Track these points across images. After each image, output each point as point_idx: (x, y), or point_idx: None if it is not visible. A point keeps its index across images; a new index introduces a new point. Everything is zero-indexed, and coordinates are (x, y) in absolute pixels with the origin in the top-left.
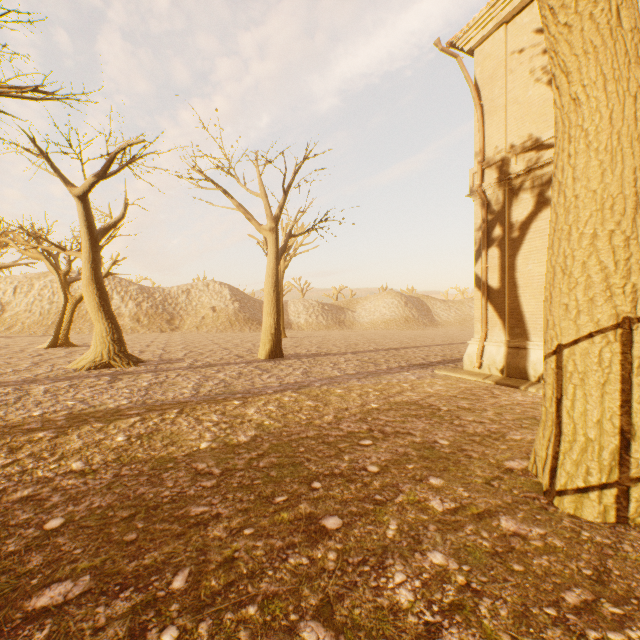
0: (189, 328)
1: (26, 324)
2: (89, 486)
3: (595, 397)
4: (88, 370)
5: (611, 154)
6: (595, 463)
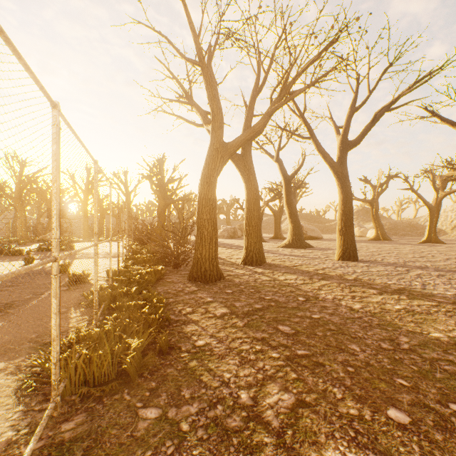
0: None
1: None
2: (344, 314)
3: None
4: None
5: None
6: None
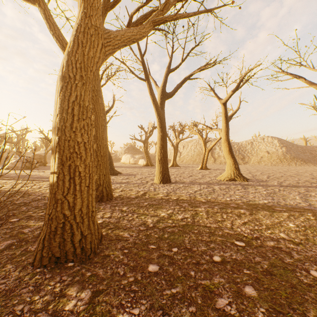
0: (253, 163)
1: (186, 160)
2: (309, 253)
3: None
4: (226, 181)
5: None
6: None
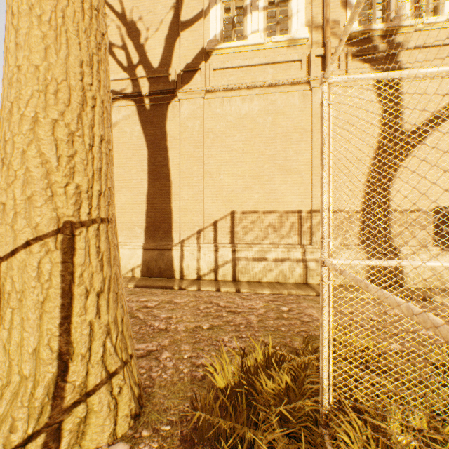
0: None
1: None
2: None
3: (34, 320)
4: None
5: (57, 31)
6: (25, 409)
